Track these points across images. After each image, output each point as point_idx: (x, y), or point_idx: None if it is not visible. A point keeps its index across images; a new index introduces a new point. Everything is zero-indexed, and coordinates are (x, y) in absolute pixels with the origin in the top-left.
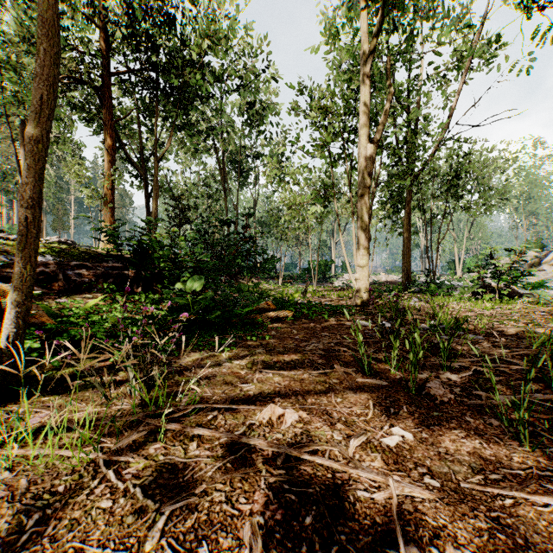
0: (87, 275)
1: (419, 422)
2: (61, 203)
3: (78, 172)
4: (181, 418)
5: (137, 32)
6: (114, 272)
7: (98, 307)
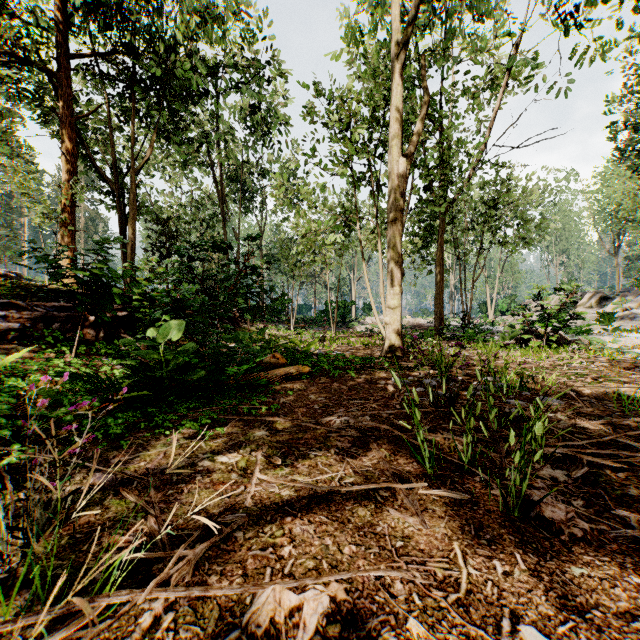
0: (19, 318)
1: (559, 599)
2: (9, 226)
3: (22, 181)
4: (76, 632)
5: (106, 3)
6: (62, 314)
7: (27, 364)
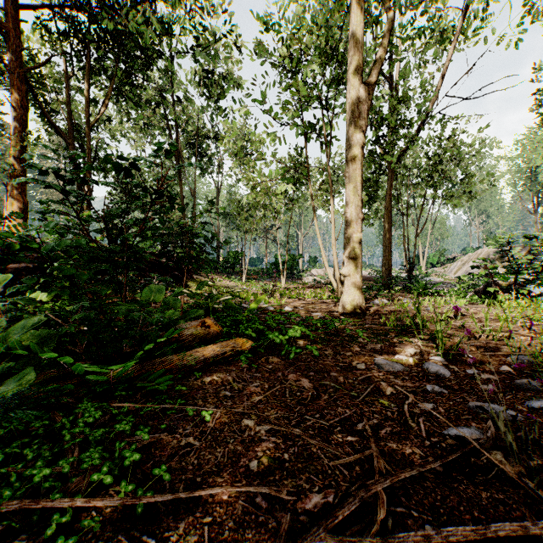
0: None
1: None
2: None
3: None
4: None
5: None
6: None
7: None
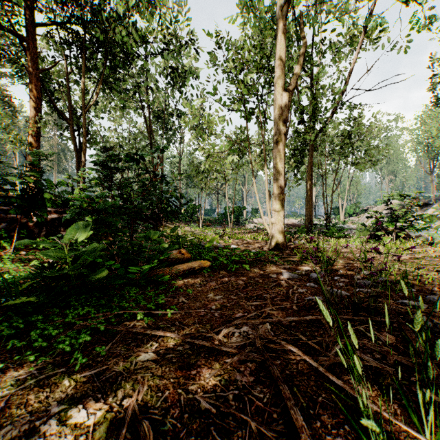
0: None
1: None
2: (3, 154)
3: None
4: None
5: None
6: (9, 216)
7: None
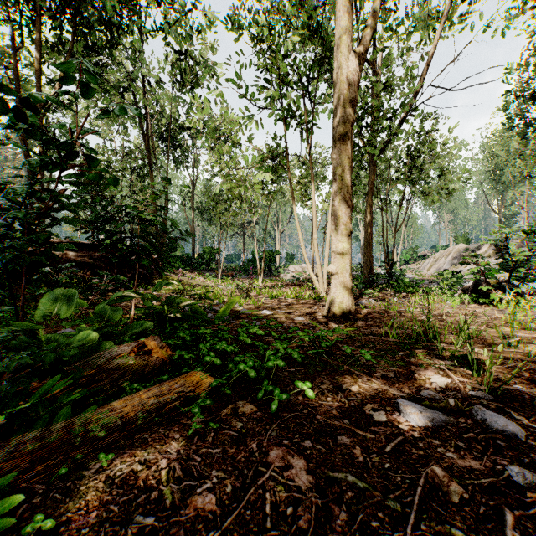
0: None
1: None
2: None
3: None
4: None
5: None
6: None
7: None
